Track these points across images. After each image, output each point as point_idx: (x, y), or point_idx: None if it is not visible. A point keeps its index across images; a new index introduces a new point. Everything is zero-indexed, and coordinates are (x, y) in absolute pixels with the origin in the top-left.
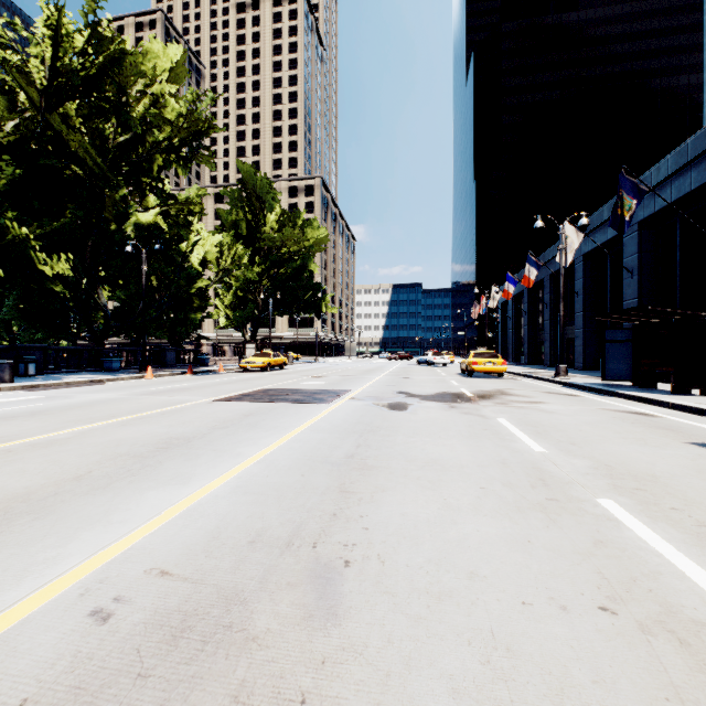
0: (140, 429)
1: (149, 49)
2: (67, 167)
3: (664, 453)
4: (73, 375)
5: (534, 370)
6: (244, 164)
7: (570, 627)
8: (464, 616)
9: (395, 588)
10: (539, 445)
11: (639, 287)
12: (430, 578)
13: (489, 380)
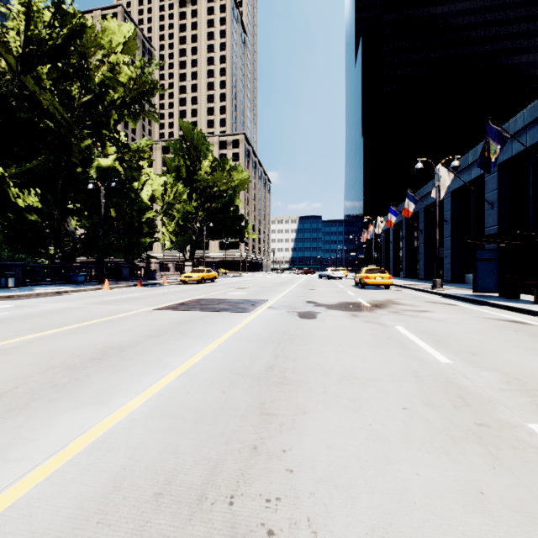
0: (82, 338)
1: (106, 26)
2: (41, 121)
3: None
4: (45, 287)
5: (412, 282)
6: (184, 122)
7: None
8: None
9: None
10: (443, 355)
11: (498, 216)
12: None
13: (378, 291)
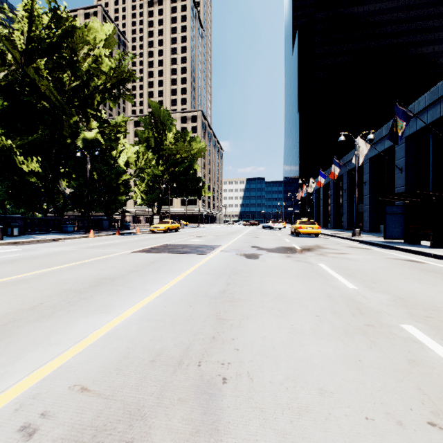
0: (81, 272)
1: (91, 26)
2: (39, 102)
3: (438, 289)
4: (42, 235)
5: (337, 232)
6: (152, 102)
7: (410, 442)
8: (321, 431)
9: (263, 403)
10: (351, 283)
11: (406, 179)
12: (290, 394)
13: (309, 238)
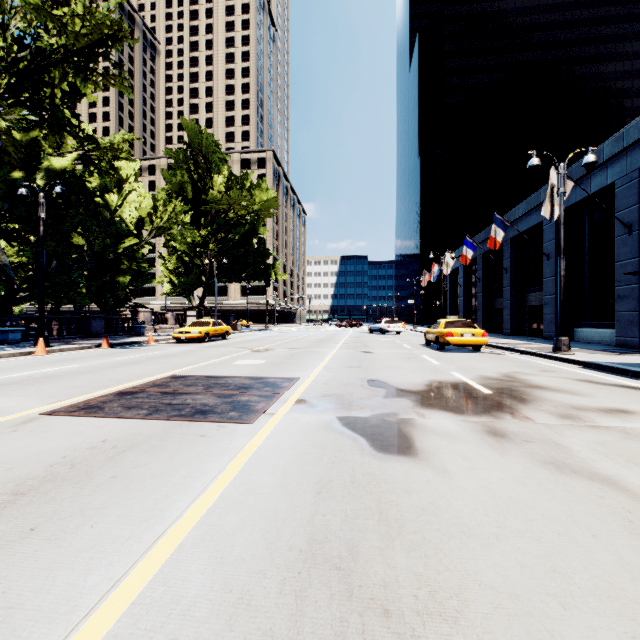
0: None
1: None
2: None
3: None
4: None
5: (502, 340)
6: (189, 123)
7: None
8: None
9: None
10: None
11: (639, 244)
12: None
13: (469, 354)
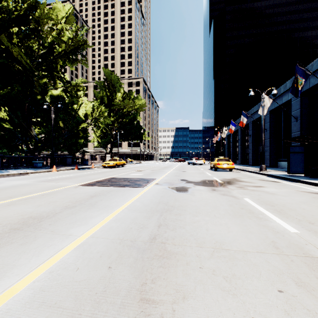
0: (16, 209)
1: (55, 6)
2: (14, 65)
3: None
4: (15, 170)
5: (245, 167)
6: (106, 69)
7: None
8: None
9: None
10: (288, 224)
11: (300, 126)
12: None
13: (225, 172)
